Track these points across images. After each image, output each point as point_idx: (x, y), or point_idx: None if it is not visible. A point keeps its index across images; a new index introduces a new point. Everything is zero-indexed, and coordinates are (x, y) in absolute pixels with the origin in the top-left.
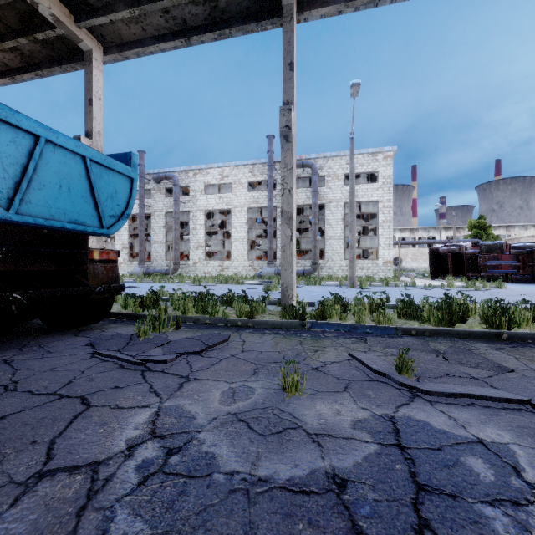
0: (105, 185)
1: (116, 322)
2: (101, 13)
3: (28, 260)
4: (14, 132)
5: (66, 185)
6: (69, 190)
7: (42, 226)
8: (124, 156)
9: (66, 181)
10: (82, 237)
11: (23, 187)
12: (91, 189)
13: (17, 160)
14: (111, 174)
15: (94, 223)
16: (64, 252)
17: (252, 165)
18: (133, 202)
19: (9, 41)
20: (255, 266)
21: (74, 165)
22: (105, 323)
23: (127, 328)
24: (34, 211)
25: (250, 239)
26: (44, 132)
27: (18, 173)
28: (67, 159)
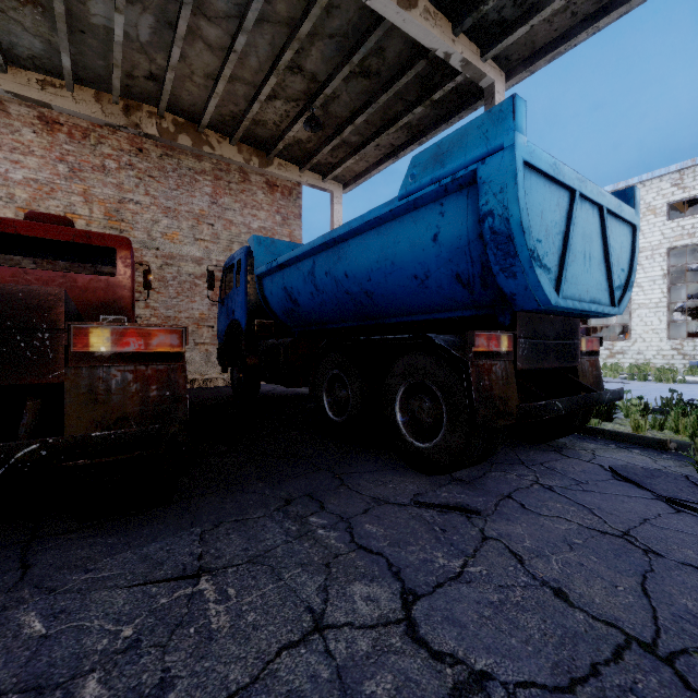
0: (612, 242)
1: (584, 439)
2: (519, 25)
3: (540, 355)
4: (557, 192)
5: (587, 252)
6: (589, 257)
7: (569, 310)
8: (620, 196)
9: (587, 246)
10: (574, 322)
11: (566, 262)
12: (603, 251)
13: (559, 227)
14: (617, 225)
15: (605, 300)
16: (562, 344)
17: (679, 171)
18: (635, 263)
19: (405, 117)
20: (685, 349)
21: (592, 222)
22: (569, 438)
23: (626, 454)
24: (568, 292)
25: (672, 302)
26: (577, 183)
27: (559, 244)
28: (587, 214)
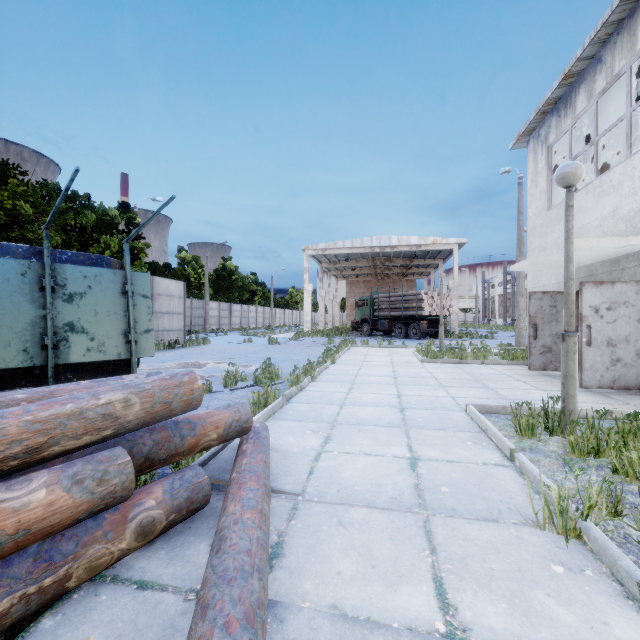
0: None
1: None
2: (427, 268)
3: None
4: None
5: None
6: None
7: None
8: None
9: None
10: None
11: None
12: None
13: None
14: None
15: None
16: None
17: None
18: None
19: (424, 272)
20: None
21: None
22: None
23: None
24: None
25: None
26: None
27: None
28: None
